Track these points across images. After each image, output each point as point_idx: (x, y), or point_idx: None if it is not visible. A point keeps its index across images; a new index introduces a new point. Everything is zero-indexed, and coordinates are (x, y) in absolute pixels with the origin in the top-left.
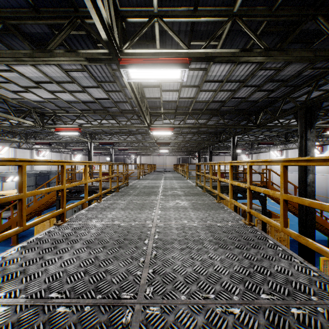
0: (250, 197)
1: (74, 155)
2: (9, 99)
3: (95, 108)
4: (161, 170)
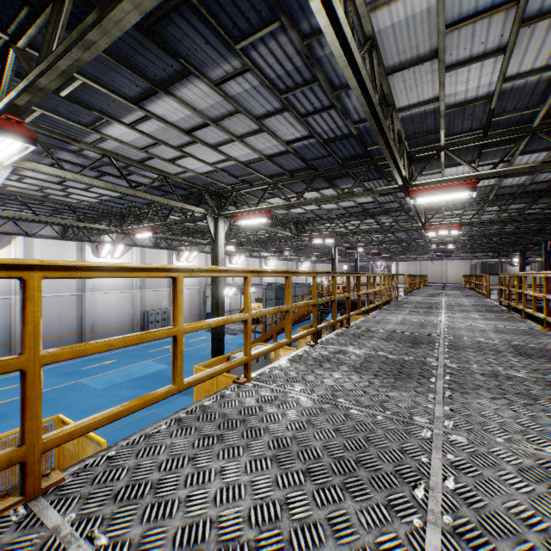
0: (544, 306)
1: (300, 263)
2: (278, 215)
3: (354, 211)
4: (437, 285)
